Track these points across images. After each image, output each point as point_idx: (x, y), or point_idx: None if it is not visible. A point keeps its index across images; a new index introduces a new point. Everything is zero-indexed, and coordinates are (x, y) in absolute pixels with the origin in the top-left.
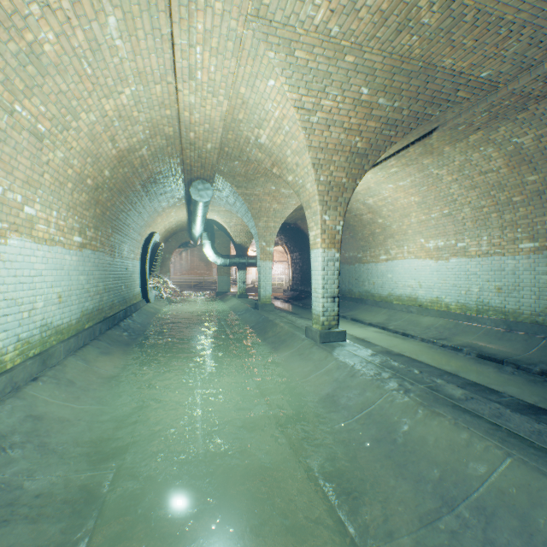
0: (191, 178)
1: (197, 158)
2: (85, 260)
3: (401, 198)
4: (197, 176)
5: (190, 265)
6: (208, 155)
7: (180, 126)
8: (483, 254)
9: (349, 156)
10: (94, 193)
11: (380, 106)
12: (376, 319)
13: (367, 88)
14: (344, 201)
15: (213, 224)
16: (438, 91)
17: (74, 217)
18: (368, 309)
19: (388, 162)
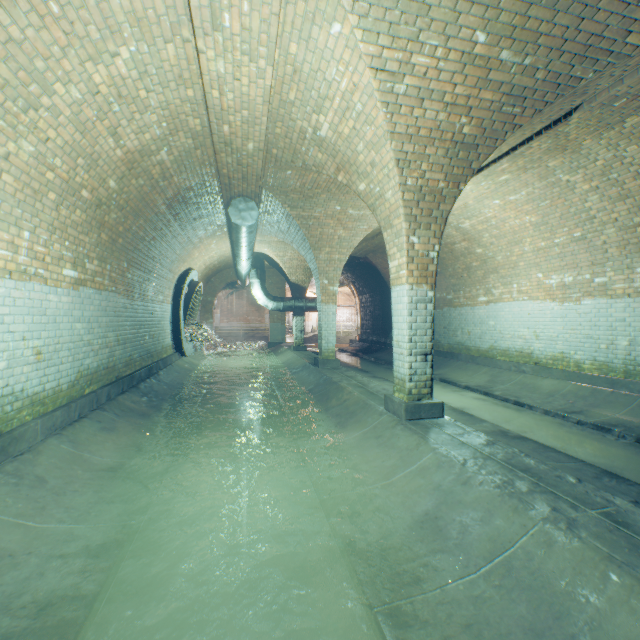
0: (230, 196)
1: (235, 166)
2: (85, 302)
3: (510, 219)
4: (238, 193)
5: (238, 310)
6: (250, 160)
7: (209, 115)
8: (636, 292)
9: (451, 148)
10: (95, 211)
11: (503, 64)
12: (474, 380)
13: (485, 32)
14: (441, 215)
15: (263, 259)
16: (598, 35)
17: (63, 242)
18: (462, 367)
19: (498, 166)
